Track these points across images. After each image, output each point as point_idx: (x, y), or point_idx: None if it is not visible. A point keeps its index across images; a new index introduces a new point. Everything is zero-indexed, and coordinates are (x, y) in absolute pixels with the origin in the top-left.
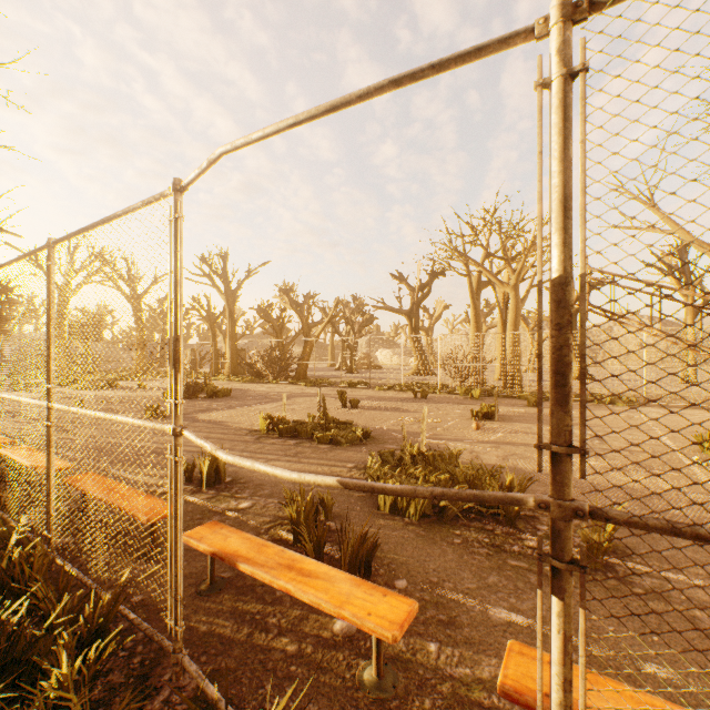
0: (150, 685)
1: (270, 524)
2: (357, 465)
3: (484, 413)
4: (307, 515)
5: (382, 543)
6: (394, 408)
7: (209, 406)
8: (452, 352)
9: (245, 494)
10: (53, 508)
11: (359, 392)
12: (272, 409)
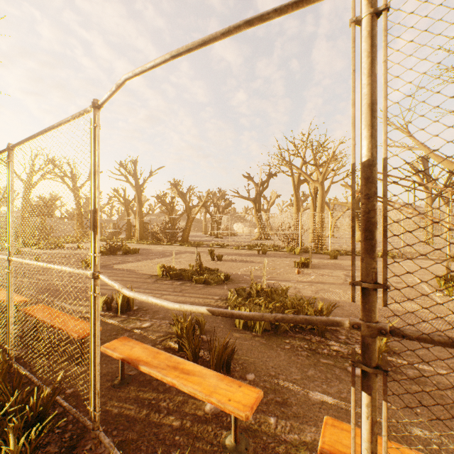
0: (76, 453)
1: (163, 337)
2: (221, 297)
3: (302, 263)
4: (188, 331)
5: (237, 349)
6: (245, 260)
7: (124, 260)
8: (282, 224)
9: (147, 317)
10: (12, 329)
11: (223, 250)
12: (165, 262)
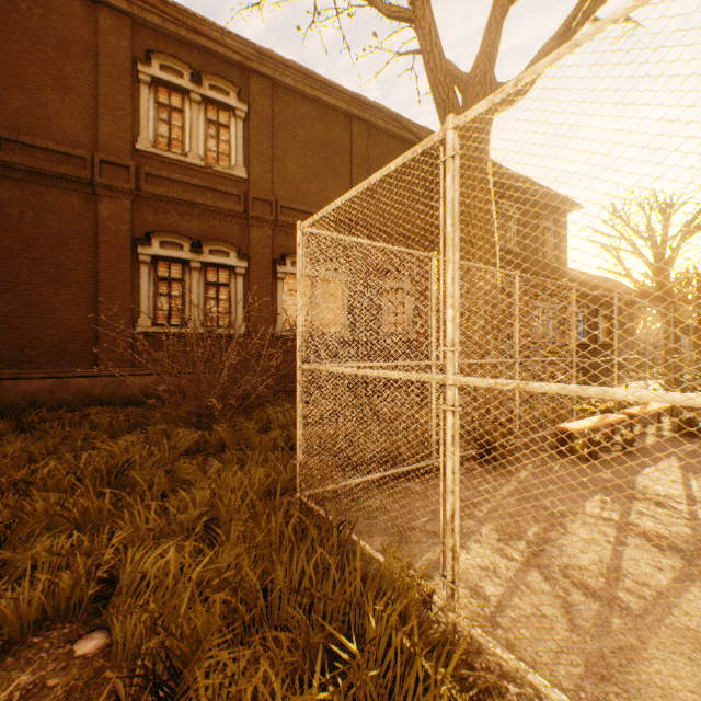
0: None
1: None
2: None
3: None
4: None
5: None
6: None
7: None
8: None
9: None
10: None
11: None
12: None
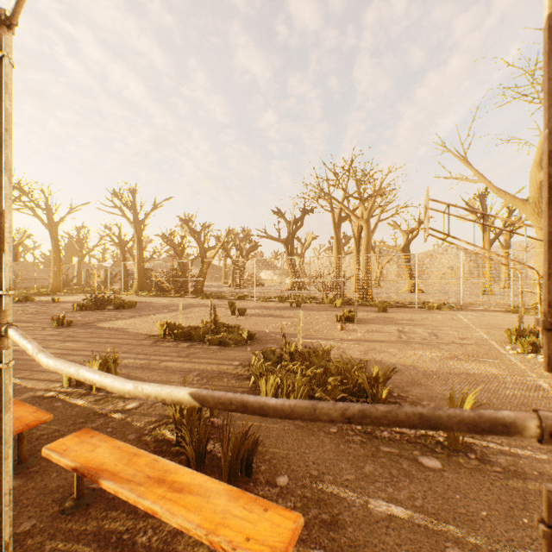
0: None
1: (154, 424)
2: (243, 363)
3: (346, 317)
4: (190, 414)
5: (263, 437)
6: (274, 315)
7: (114, 316)
8: (319, 270)
9: None
10: None
11: (247, 303)
12: (171, 318)
